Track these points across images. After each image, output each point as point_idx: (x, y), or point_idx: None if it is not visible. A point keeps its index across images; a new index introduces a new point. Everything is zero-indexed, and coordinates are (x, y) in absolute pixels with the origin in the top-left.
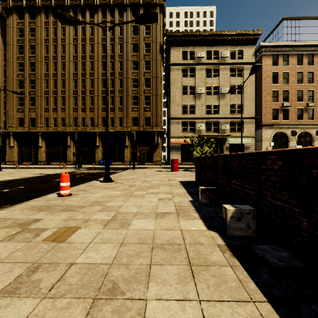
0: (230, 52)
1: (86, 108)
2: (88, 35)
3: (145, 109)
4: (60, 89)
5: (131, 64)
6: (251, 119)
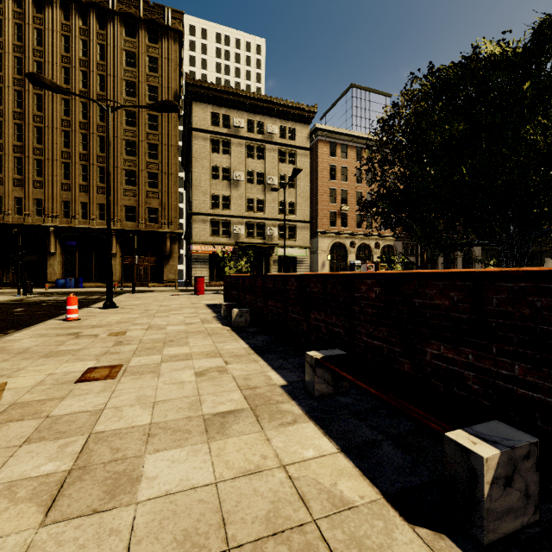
0: (279, 127)
1: (26, 180)
2: (29, 42)
3: (149, 194)
4: None
5: (122, 114)
6: (305, 223)
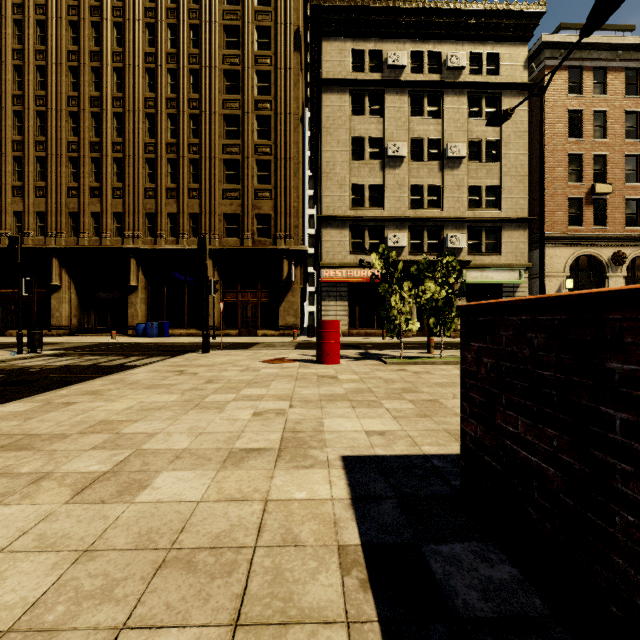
0: (468, 57)
1: (103, 187)
2: None
3: (259, 194)
4: (34, 136)
5: (221, 78)
6: (518, 222)
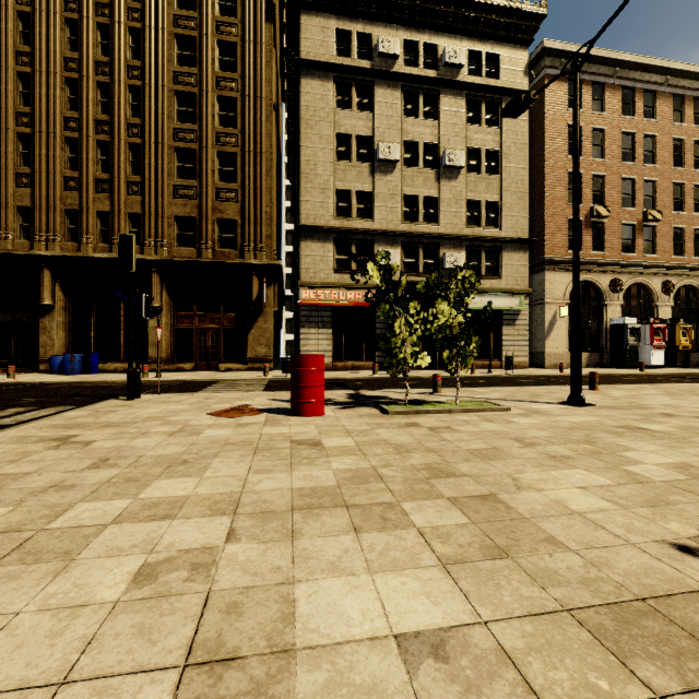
0: (467, 55)
1: (2, 171)
2: None
3: (221, 194)
4: None
5: (172, 43)
6: (519, 242)
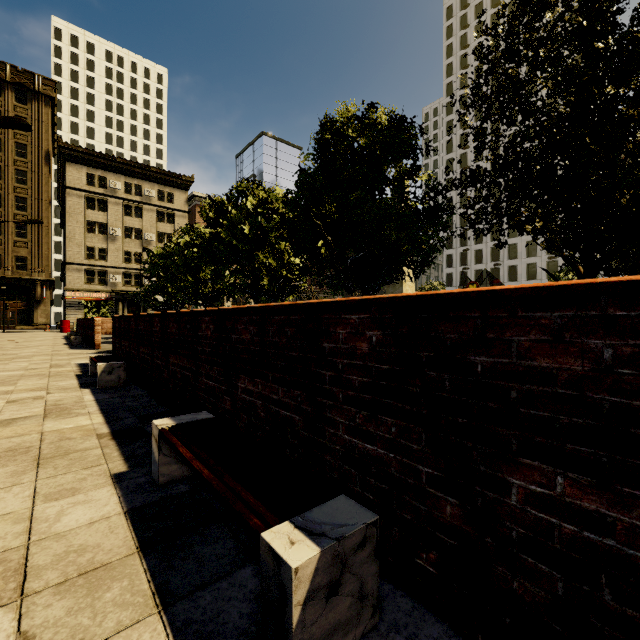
0: (158, 191)
1: None
2: None
3: (17, 244)
4: None
5: None
6: None
